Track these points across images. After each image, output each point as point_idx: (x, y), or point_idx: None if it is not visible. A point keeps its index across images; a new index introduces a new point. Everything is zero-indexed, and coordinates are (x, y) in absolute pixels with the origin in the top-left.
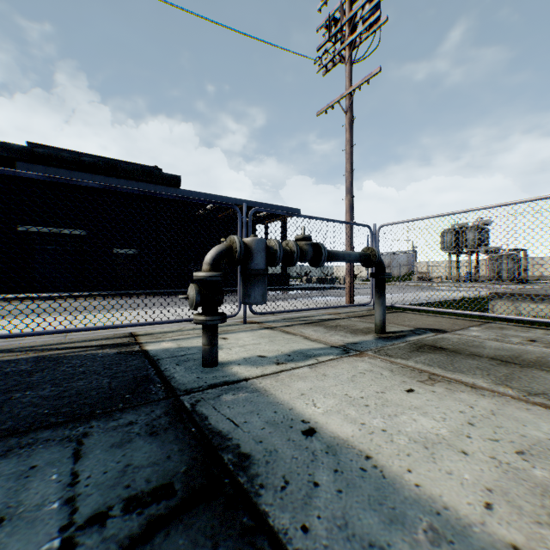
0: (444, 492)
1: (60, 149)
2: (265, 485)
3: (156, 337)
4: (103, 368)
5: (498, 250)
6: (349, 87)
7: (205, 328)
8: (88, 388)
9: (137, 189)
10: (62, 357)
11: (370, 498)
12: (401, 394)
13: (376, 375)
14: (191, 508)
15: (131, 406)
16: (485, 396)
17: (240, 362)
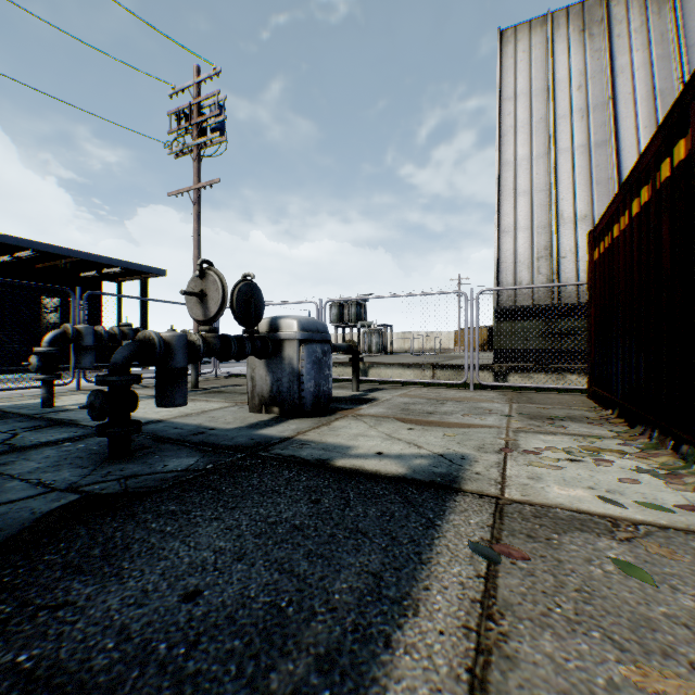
0: (152, 416)
1: None
2: (84, 422)
3: None
4: None
5: (371, 325)
6: (197, 182)
7: (46, 383)
8: None
9: None
10: None
11: None
12: None
13: None
14: (52, 426)
15: (1, 420)
16: (208, 402)
17: (74, 405)
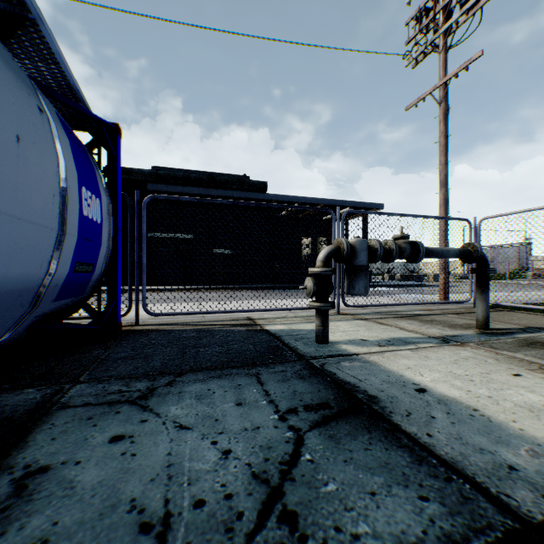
0: None
1: (173, 169)
2: (394, 412)
3: (269, 321)
4: (243, 338)
5: None
6: (443, 76)
7: (319, 313)
8: (241, 349)
9: (254, 202)
10: (211, 330)
11: (478, 430)
12: (506, 377)
13: (479, 361)
14: (346, 415)
15: (278, 362)
16: None
17: (346, 342)
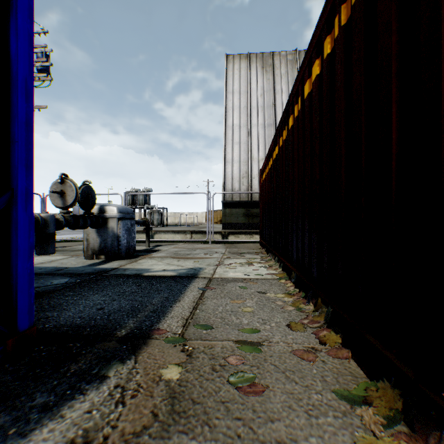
0: None
1: None
2: None
3: None
4: None
5: (154, 207)
6: None
7: None
8: None
9: None
10: None
11: None
12: None
13: None
14: None
15: None
16: (52, 256)
17: None
